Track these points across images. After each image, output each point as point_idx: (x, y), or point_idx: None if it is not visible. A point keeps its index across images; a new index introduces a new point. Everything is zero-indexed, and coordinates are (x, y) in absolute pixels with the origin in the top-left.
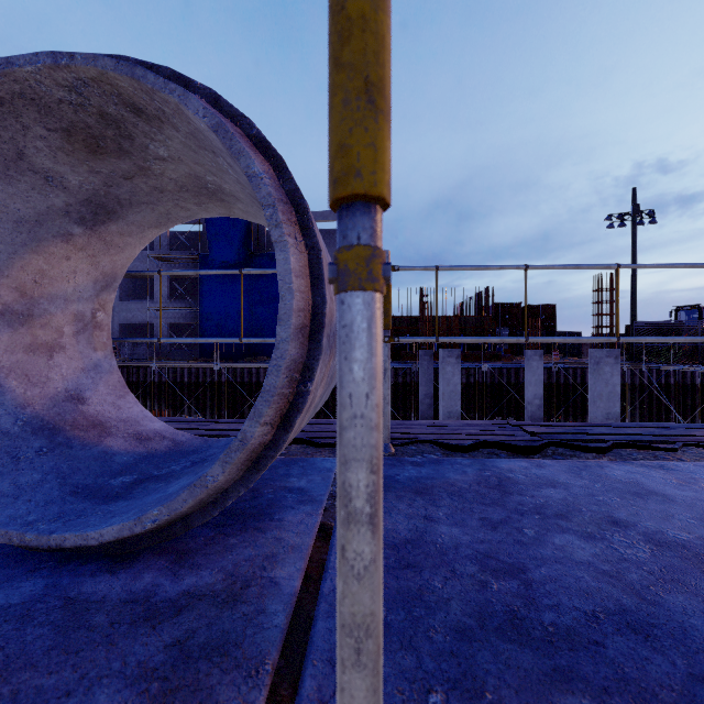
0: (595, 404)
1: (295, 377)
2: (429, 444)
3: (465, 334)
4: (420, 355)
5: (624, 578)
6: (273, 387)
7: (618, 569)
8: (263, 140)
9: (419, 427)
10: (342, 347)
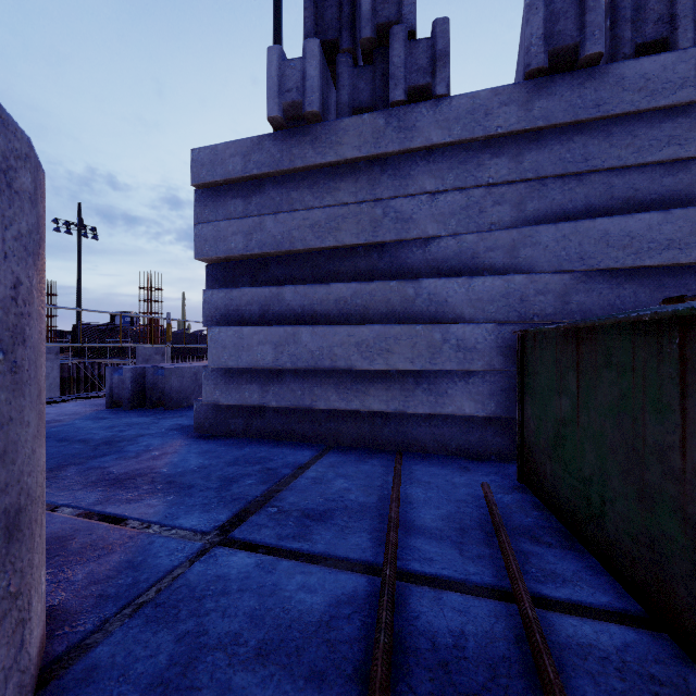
0: None
1: None
2: None
3: None
4: None
5: None
6: None
7: None
8: None
9: None
10: None
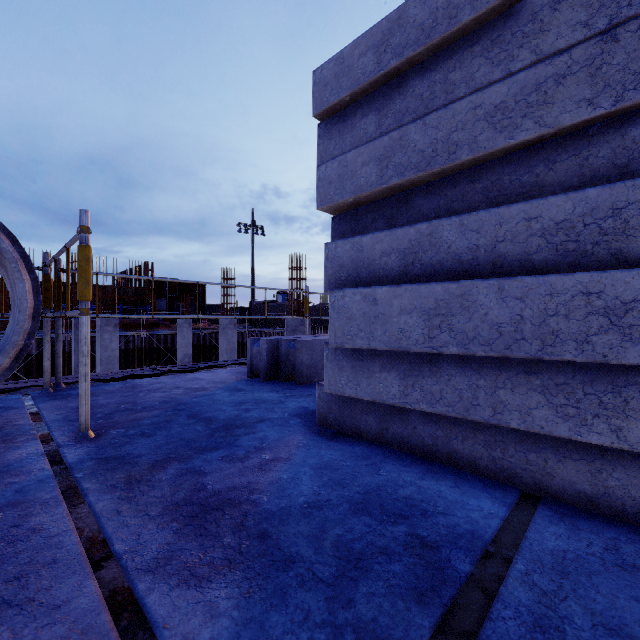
0: (223, 356)
1: (25, 337)
2: (91, 381)
3: (125, 304)
4: (74, 324)
5: (170, 396)
6: (16, 341)
7: (170, 395)
8: (3, 226)
9: None
10: (82, 326)
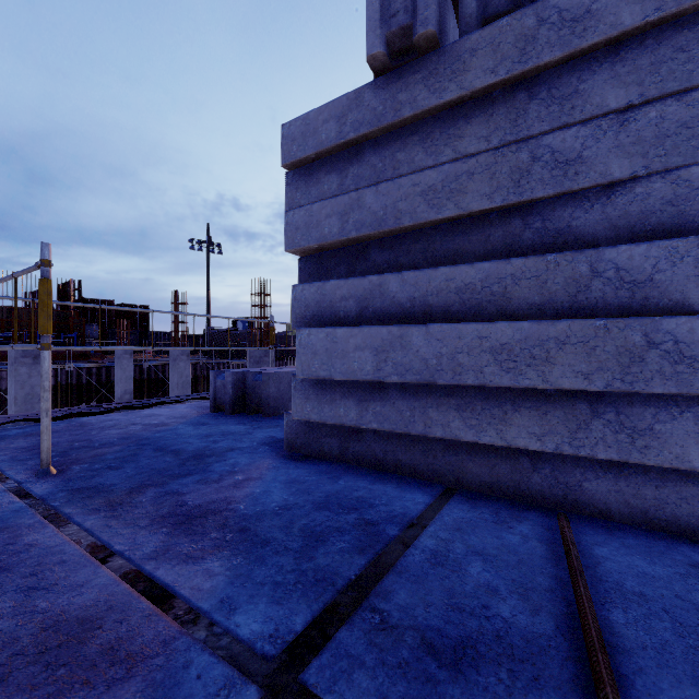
0: (174, 392)
1: None
2: (25, 422)
3: None
4: None
5: (128, 433)
6: None
7: (128, 432)
8: None
9: (5, 419)
10: (43, 360)
